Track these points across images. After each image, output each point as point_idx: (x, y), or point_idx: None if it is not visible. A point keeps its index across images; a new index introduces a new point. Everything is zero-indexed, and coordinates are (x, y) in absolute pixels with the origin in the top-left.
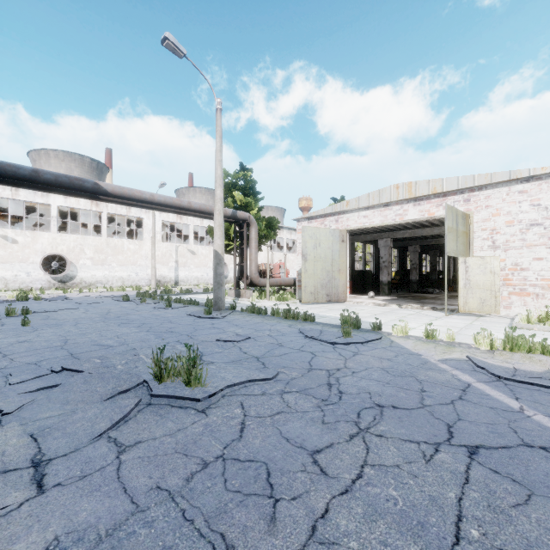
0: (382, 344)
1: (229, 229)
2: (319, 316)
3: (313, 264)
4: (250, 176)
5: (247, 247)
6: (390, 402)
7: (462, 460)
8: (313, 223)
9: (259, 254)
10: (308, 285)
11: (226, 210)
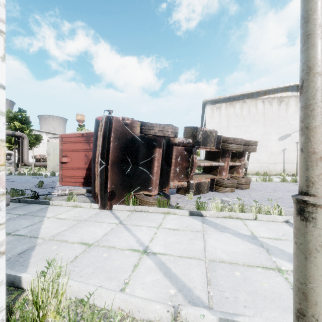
0: (54, 177)
1: (12, 139)
2: (47, 175)
3: (53, 157)
4: (25, 114)
5: (22, 148)
6: (36, 182)
7: (37, 183)
8: (56, 139)
9: (40, 149)
10: (51, 165)
11: (8, 131)
